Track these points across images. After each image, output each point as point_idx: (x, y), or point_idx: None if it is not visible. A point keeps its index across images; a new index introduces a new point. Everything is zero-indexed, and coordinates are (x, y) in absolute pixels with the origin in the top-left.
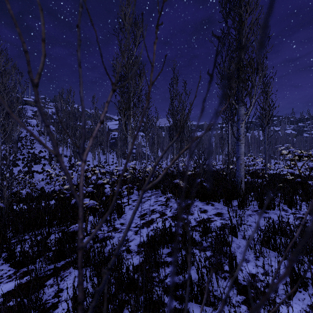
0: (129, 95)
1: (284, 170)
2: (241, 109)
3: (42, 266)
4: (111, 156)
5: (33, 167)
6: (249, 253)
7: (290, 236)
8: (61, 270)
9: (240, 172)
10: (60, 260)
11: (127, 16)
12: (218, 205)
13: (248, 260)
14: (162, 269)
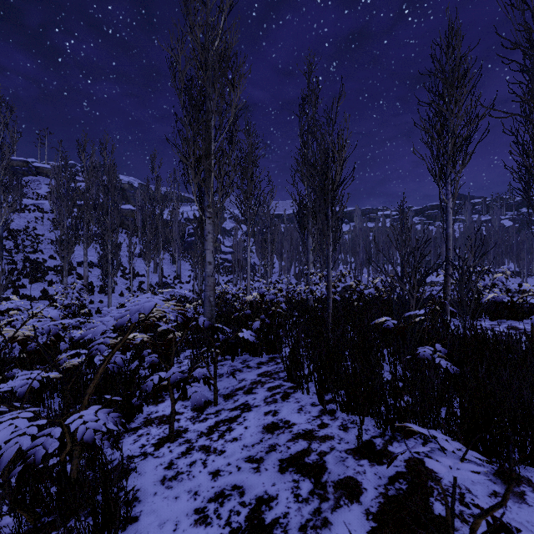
0: (207, 125)
1: None
2: None
3: None
4: (187, 266)
5: (27, 288)
6: None
7: None
8: None
9: None
10: None
11: None
12: None
13: None
14: None
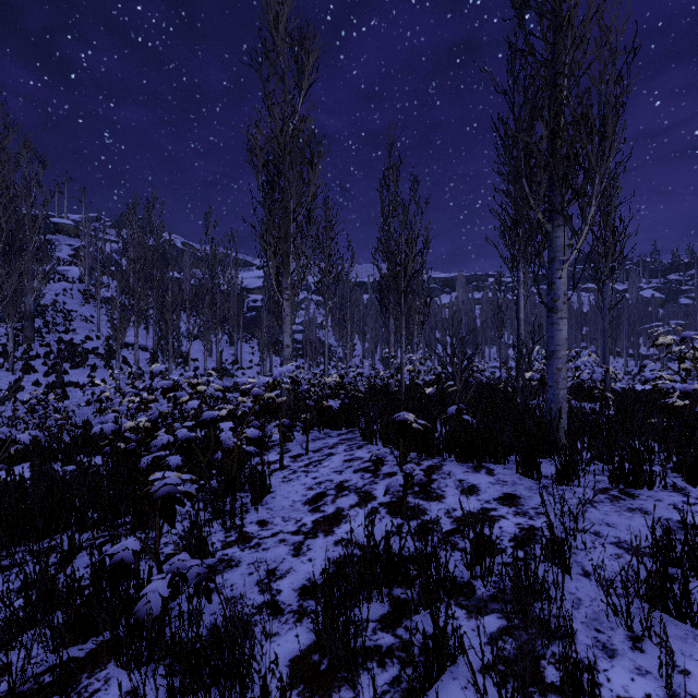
0: (286, 206)
1: (667, 386)
2: (559, 235)
3: (29, 662)
4: (247, 348)
5: (70, 374)
6: (611, 624)
7: None
8: (85, 671)
9: (558, 389)
10: (88, 637)
11: (282, 24)
12: (505, 472)
13: (612, 649)
14: (365, 674)
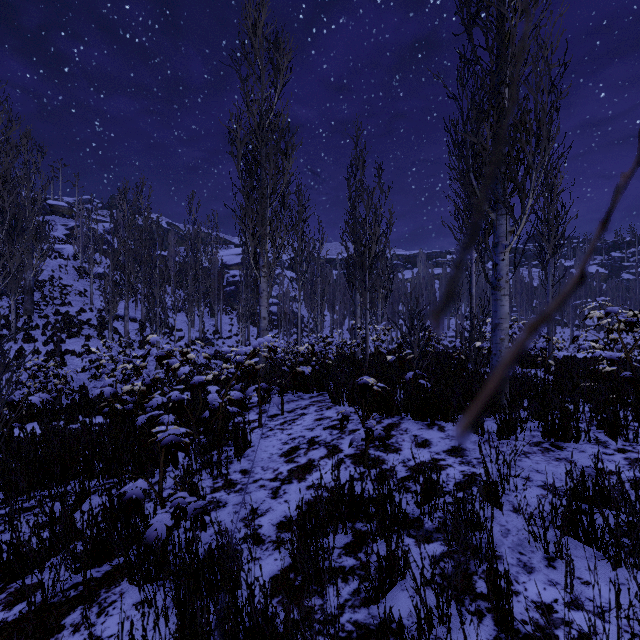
0: (263, 193)
1: (596, 354)
2: (502, 222)
3: (58, 579)
4: (227, 319)
5: (66, 343)
6: (532, 548)
7: (637, 522)
8: (103, 587)
9: (501, 357)
10: (103, 562)
11: (260, 29)
12: (454, 429)
13: (531, 567)
14: (331, 587)
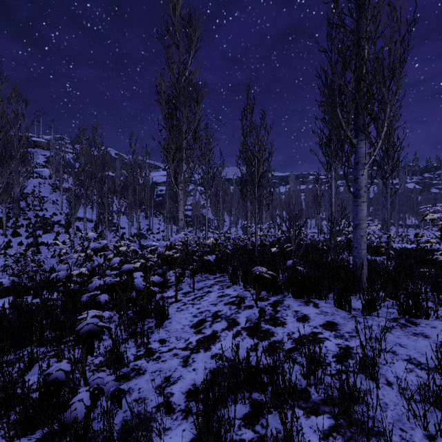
0: (180, 129)
1: (434, 247)
2: (362, 146)
3: None
4: (156, 220)
5: (42, 237)
6: (411, 424)
7: None
8: None
9: (361, 249)
10: (35, 430)
11: (178, 11)
12: (326, 305)
13: None
14: None
